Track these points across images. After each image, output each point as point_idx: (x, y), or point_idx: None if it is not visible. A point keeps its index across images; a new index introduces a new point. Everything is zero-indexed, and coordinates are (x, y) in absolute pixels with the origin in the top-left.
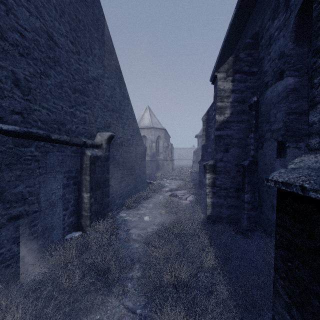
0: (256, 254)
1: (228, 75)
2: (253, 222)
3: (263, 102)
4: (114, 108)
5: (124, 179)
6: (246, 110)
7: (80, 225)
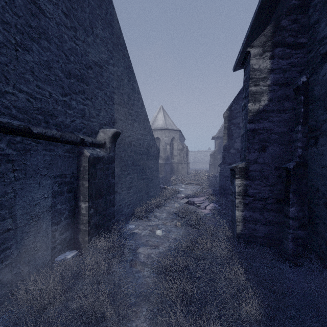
0: (322, 303)
1: (265, 50)
2: (301, 245)
3: (317, 81)
4: (122, 102)
5: (134, 184)
6: (290, 95)
7: (77, 241)
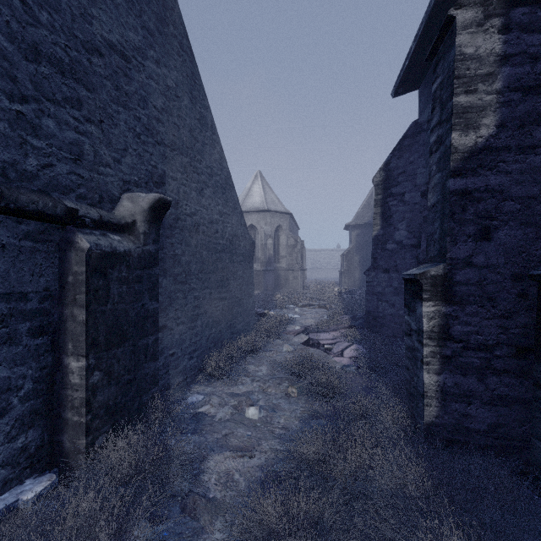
0: None
1: (489, 14)
2: None
3: None
4: (177, 143)
5: (204, 309)
6: None
7: (60, 449)
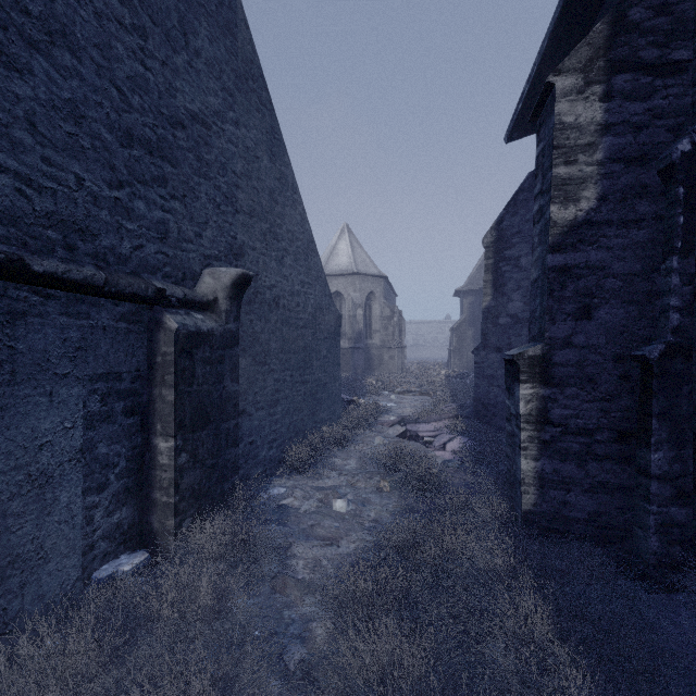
0: None
1: (590, 81)
2: (679, 542)
3: None
4: (256, 208)
5: (284, 394)
6: (651, 186)
7: (149, 530)
